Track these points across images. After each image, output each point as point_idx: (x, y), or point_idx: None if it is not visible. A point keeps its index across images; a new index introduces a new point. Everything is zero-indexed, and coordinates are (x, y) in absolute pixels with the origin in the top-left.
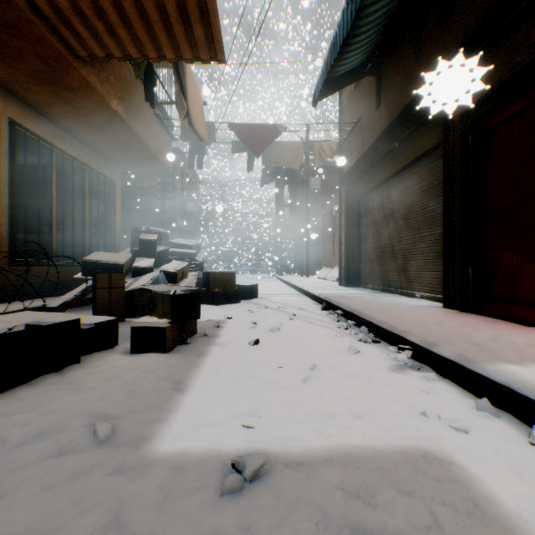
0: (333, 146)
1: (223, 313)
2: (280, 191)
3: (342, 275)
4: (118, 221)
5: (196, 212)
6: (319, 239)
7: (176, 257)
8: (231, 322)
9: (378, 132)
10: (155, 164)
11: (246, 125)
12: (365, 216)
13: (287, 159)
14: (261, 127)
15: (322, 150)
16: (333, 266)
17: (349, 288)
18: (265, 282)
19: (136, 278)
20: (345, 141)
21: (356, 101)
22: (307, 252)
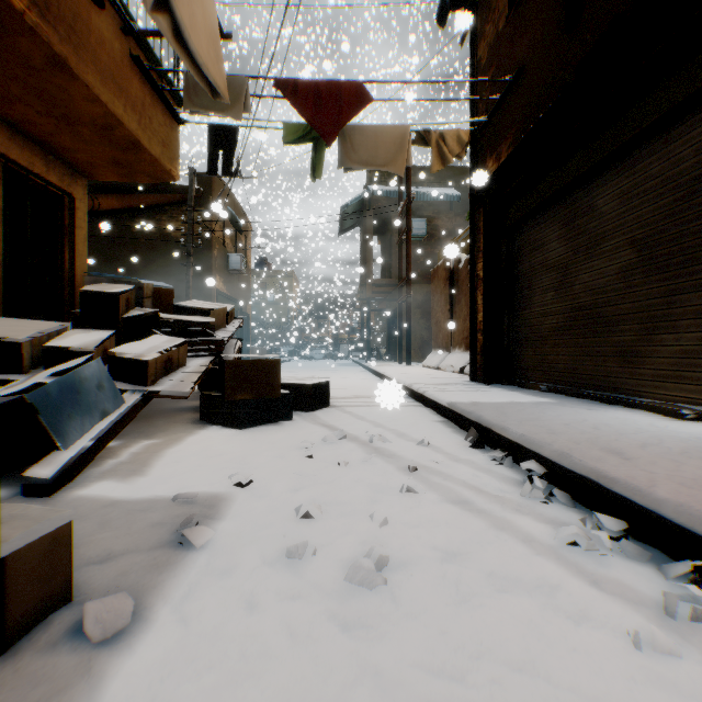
0: (464, 137)
1: (238, 461)
2: (367, 239)
3: (477, 363)
4: (81, 268)
5: (243, 270)
6: (424, 309)
7: (176, 331)
8: (241, 505)
9: (569, 77)
10: (142, 161)
11: (307, 84)
12: (525, 258)
13: (383, 156)
14: (335, 87)
15: (443, 144)
16: (450, 348)
17: (497, 388)
18: (344, 374)
19: (34, 375)
20: (484, 128)
21: (510, 45)
22: (408, 328)
